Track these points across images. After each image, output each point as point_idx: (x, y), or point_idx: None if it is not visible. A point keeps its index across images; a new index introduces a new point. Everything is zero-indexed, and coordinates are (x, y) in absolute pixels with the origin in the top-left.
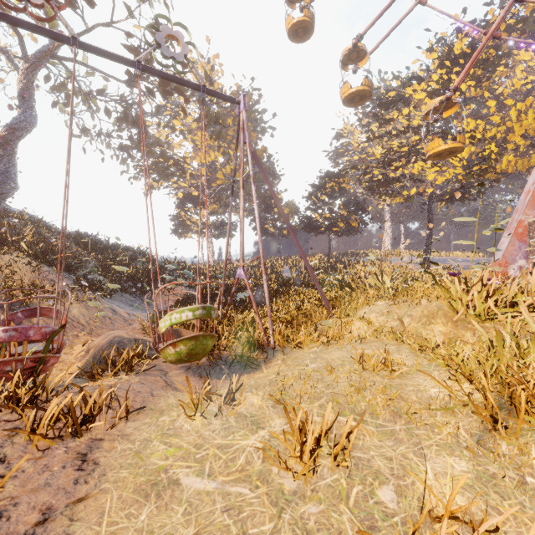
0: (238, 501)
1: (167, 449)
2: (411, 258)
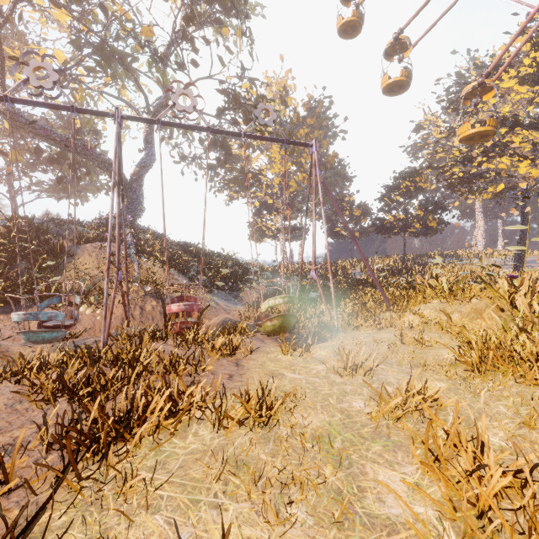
0: (313, 382)
1: (275, 365)
2: (504, 259)
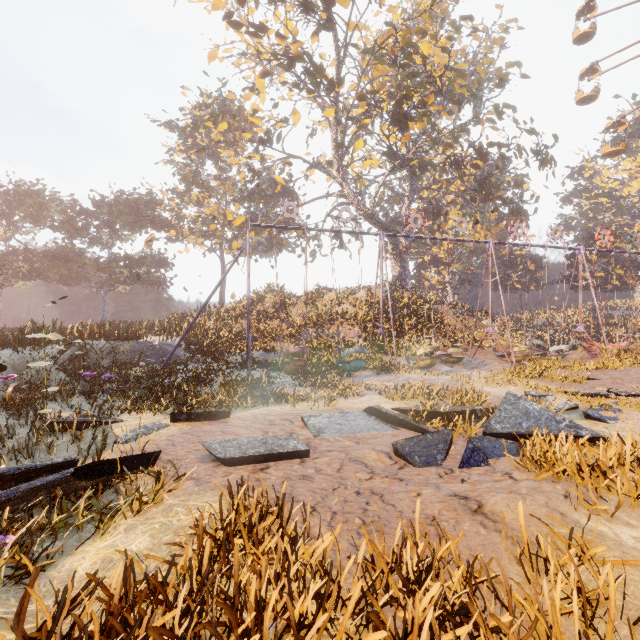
0: None
1: None
2: None
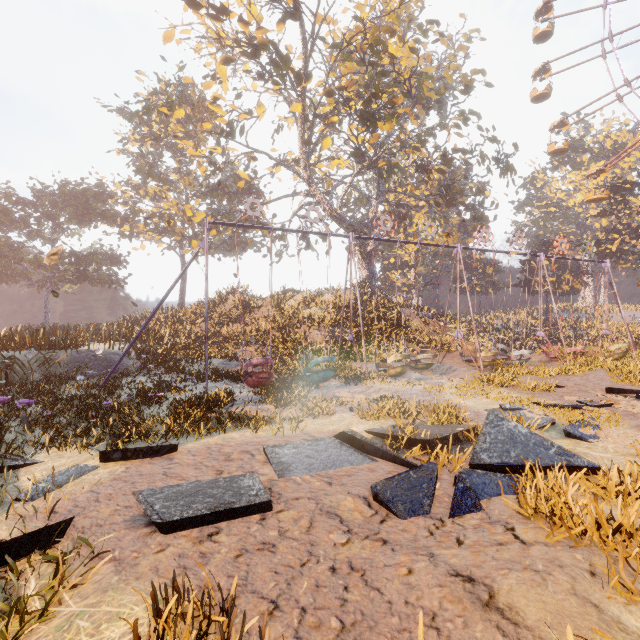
0: None
1: None
2: (634, 316)
